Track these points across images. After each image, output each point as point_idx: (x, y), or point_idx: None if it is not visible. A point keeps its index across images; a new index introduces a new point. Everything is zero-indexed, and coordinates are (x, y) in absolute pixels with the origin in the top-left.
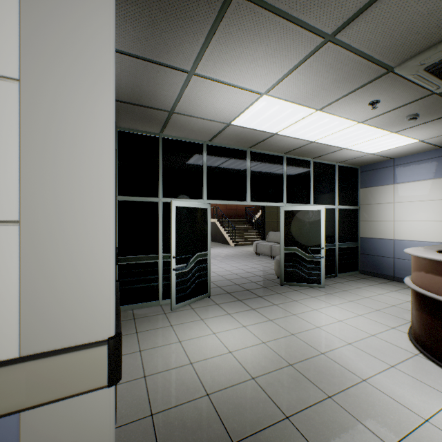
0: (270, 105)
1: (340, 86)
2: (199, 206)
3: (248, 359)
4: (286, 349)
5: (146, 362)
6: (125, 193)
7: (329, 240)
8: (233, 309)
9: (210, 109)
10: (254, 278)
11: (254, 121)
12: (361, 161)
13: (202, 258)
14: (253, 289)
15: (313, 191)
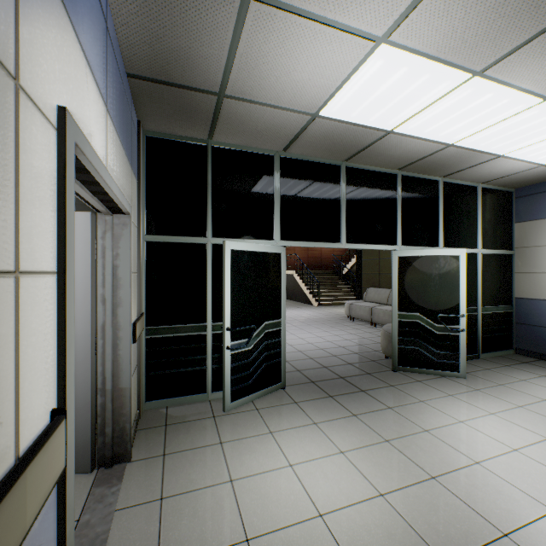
0: (389, 67)
1: (540, 5)
2: (267, 249)
3: (357, 539)
4: (427, 517)
5: (166, 530)
6: (156, 230)
7: (468, 302)
8: (321, 414)
9: (283, 84)
10: (350, 357)
11: (357, 108)
12: (520, 180)
13: (272, 330)
14: (351, 376)
15: (443, 227)
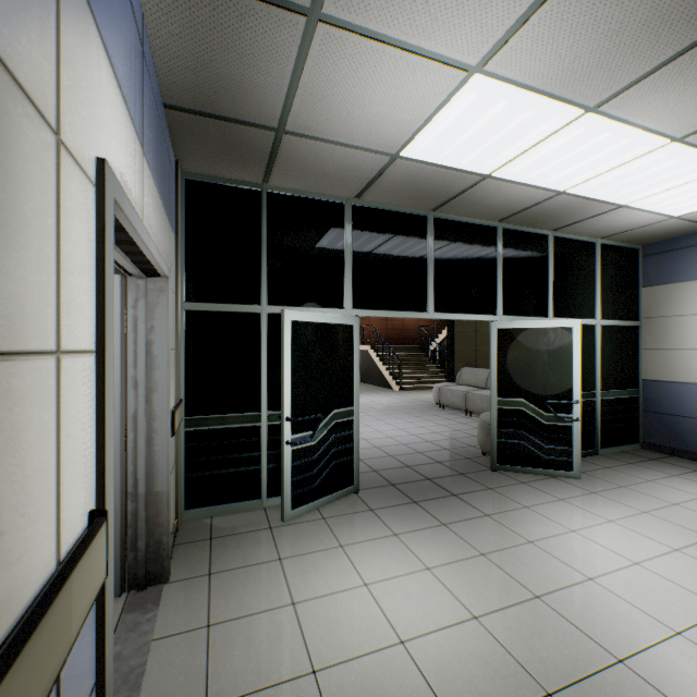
0: (485, 101)
1: (661, 34)
2: (337, 320)
3: (445, 668)
4: (529, 642)
5: (216, 662)
6: (198, 296)
7: (584, 385)
8: (402, 524)
9: (357, 119)
10: (439, 454)
11: (447, 147)
12: (648, 235)
13: (342, 420)
14: (440, 477)
15: (554, 293)
